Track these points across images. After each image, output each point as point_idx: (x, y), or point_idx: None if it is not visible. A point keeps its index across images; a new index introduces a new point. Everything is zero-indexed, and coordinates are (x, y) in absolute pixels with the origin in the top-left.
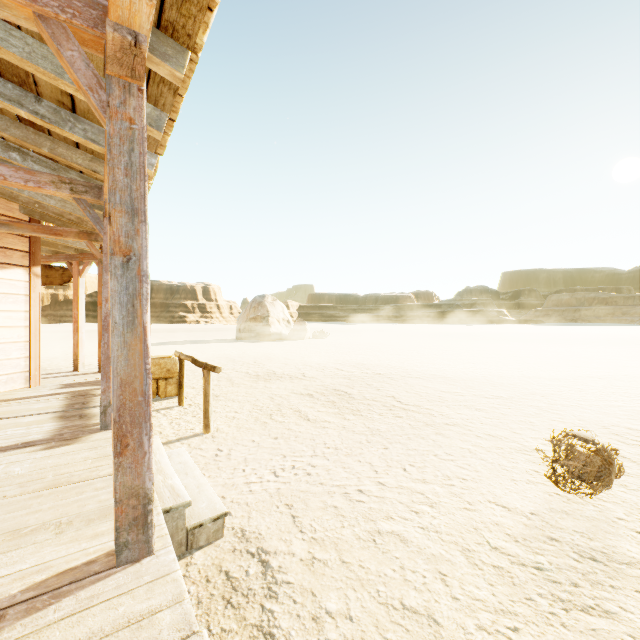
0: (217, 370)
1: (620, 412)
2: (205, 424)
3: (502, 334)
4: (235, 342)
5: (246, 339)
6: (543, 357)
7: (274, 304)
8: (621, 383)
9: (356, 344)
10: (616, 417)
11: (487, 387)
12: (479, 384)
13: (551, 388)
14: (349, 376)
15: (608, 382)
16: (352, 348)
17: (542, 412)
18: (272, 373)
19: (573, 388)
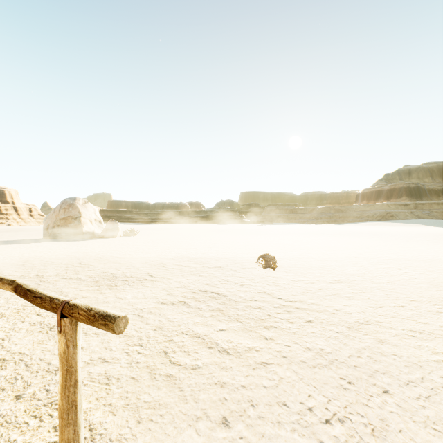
0: (118, 326)
1: (421, 285)
2: (66, 441)
3: (252, 230)
4: (43, 242)
5: (55, 238)
6: (300, 244)
7: (86, 206)
8: (372, 260)
9: (166, 240)
10: (430, 290)
11: (314, 272)
12: (304, 270)
13: (349, 268)
14: (197, 272)
15: (365, 260)
16: (167, 243)
17: (388, 293)
18: (112, 276)
19: (359, 267)
